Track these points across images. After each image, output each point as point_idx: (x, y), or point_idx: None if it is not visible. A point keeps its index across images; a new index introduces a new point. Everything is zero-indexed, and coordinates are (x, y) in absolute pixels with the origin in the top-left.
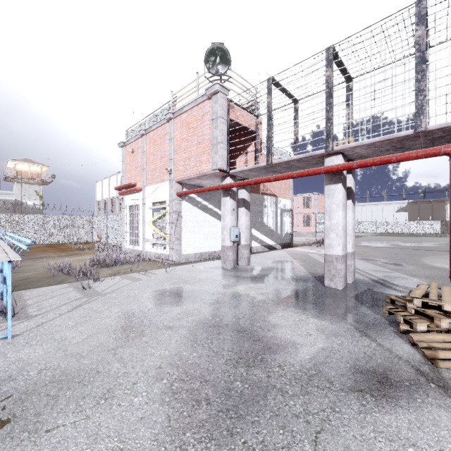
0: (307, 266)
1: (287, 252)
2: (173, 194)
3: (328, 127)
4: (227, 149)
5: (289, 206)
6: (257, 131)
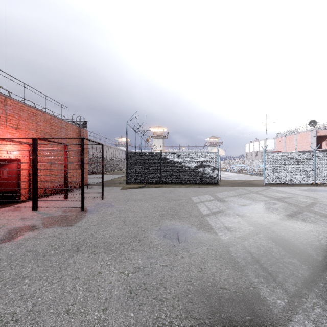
0: None
1: None
2: None
3: None
4: (316, 144)
5: None
6: None
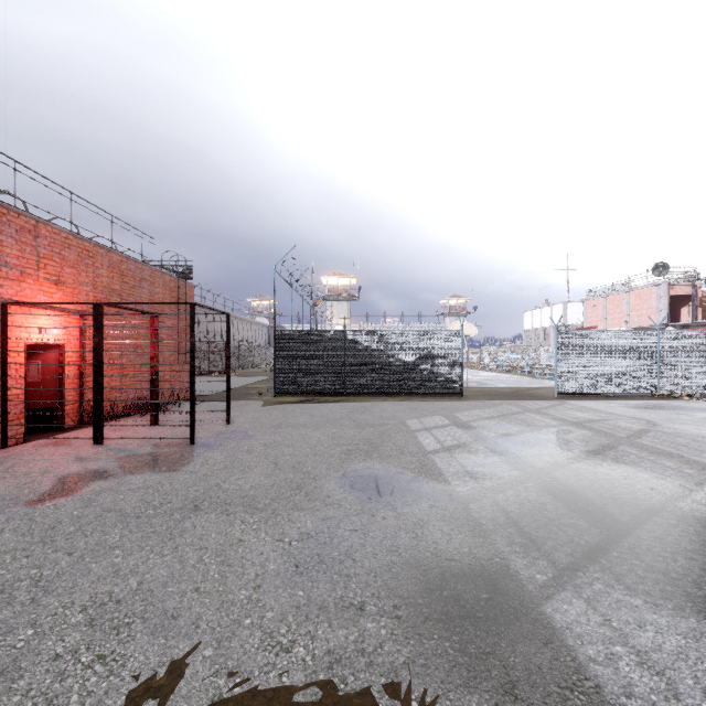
0: None
1: None
2: None
3: None
4: (668, 312)
5: None
6: (695, 294)
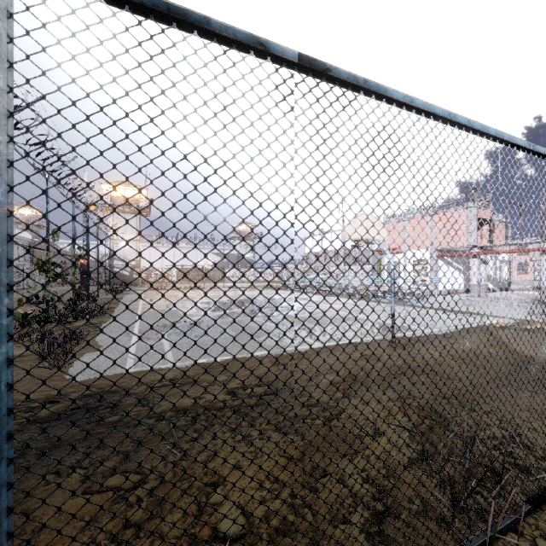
0: (528, 297)
1: (508, 293)
2: (434, 256)
3: (542, 231)
4: (476, 234)
5: (506, 258)
6: (491, 219)
